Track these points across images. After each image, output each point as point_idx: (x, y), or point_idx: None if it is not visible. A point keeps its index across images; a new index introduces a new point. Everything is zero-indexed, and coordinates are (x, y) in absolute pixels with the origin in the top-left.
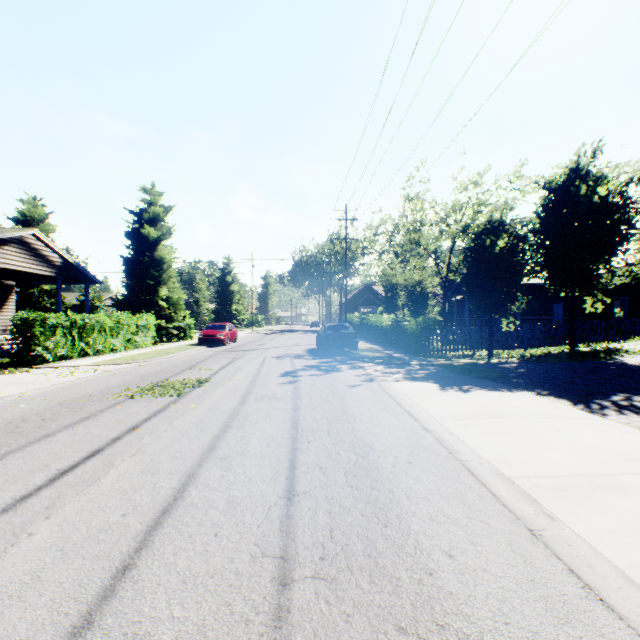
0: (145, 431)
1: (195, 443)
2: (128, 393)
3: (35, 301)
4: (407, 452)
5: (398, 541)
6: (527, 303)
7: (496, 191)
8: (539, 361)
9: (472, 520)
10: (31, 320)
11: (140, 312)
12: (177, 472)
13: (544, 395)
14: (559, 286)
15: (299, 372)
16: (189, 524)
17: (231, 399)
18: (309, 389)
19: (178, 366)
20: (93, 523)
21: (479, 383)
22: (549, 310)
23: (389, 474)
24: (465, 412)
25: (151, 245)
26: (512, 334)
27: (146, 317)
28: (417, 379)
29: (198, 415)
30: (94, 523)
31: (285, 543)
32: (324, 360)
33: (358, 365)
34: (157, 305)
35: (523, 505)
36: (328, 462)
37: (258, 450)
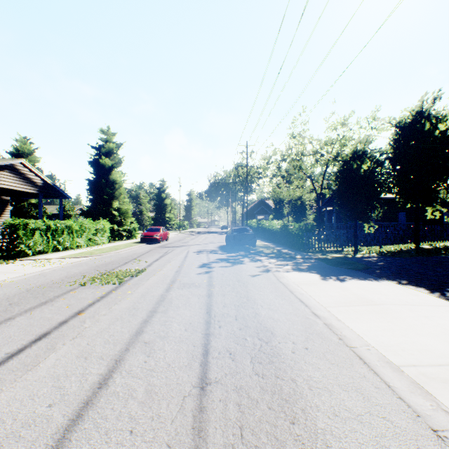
0: (88, 315)
1: (126, 327)
2: (82, 281)
3: (25, 211)
4: (303, 338)
5: (307, 443)
6: (379, 212)
7: (358, 130)
8: (394, 256)
9: (374, 417)
10: (16, 225)
11: (99, 219)
12: (106, 357)
13: (404, 284)
14: (407, 199)
15: (213, 264)
16: (108, 418)
17: (160, 286)
18: (220, 278)
19: (123, 259)
20: (19, 415)
21: (351, 273)
22: (395, 217)
23: (290, 361)
24: (345, 299)
25: (107, 171)
26: (371, 235)
27: (103, 222)
28: (303, 270)
29: (132, 301)
30: (20, 415)
31: (196, 444)
32: (231, 254)
33: (257, 258)
34: (111, 214)
35: (419, 399)
36: (236, 347)
37: (177, 335)
